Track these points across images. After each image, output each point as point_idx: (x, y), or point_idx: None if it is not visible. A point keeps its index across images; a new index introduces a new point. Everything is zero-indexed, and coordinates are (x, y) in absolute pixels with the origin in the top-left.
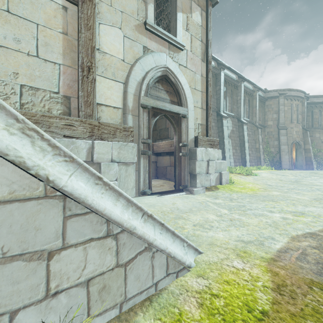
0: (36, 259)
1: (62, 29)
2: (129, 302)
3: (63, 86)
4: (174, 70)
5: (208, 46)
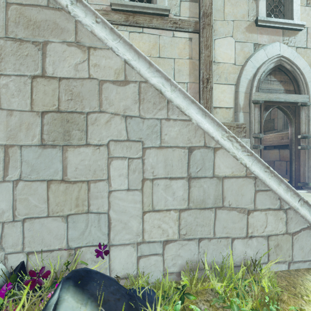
0: (242, 212)
1: (188, 56)
2: (295, 264)
3: None
4: (290, 56)
5: None
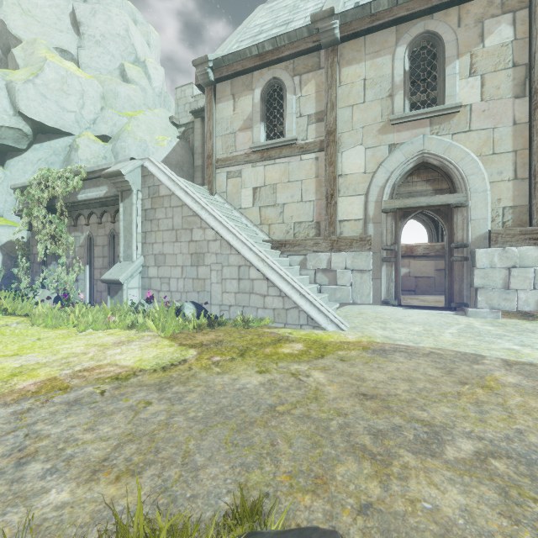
0: (262, 296)
1: (315, 175)
2: (288, 325)
3: (315, 215)
4: (440, 149)
5: (531, 66)
